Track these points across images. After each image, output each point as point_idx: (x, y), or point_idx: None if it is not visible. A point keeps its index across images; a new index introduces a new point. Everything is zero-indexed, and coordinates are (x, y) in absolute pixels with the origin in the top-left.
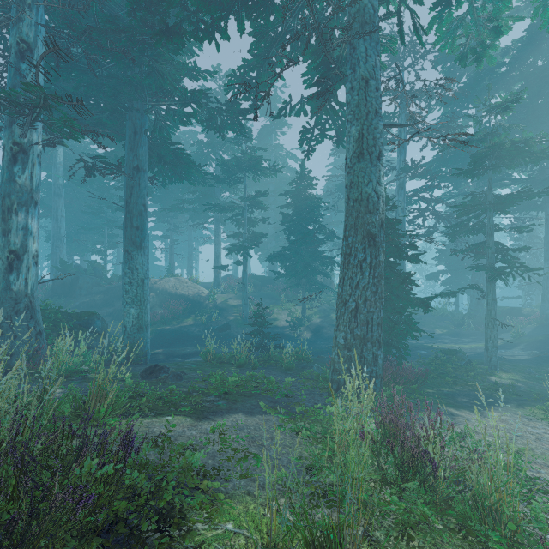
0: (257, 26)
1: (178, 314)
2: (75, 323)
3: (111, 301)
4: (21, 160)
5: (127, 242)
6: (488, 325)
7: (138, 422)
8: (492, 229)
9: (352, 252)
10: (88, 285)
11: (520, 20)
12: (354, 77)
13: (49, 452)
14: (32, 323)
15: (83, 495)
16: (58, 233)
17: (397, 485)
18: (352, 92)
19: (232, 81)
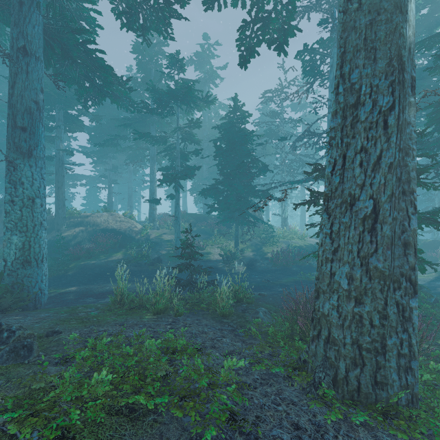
0: None
1: (107, 248)
2: None
3: None
4: None
5: (7, 146)
6: None
7: None
8: None
9: (361, 98)
10: None
11: None
12: None
13: None
14: None
15: None
16: None
17: None
18: None
19: None
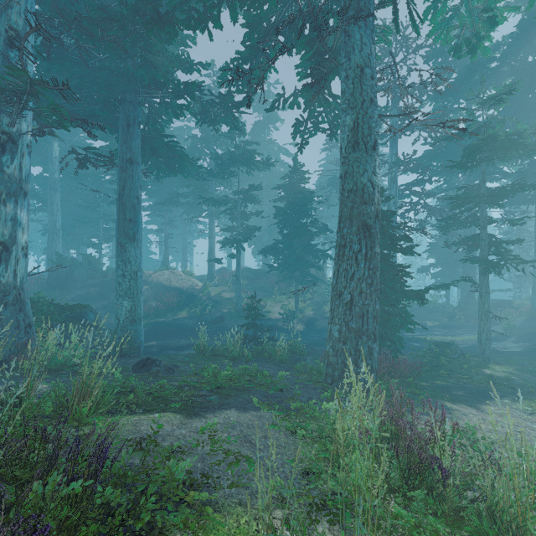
0: (251, 16)
1: (172, 306)
2: (68, 316)
3: (106, 294)
4: (10, 150)
5: (120, 234)
6: (481, 318)
7: (125, 420)
8: (486, 221)
9: (347, 243)
10: (83, 278)
11: (515, 10)
12: (349, 65)
13: (16, 461)
14: (21, 316)
15: (37, 526)
16: (54, 227)
17: (402, 493)
18: (347, 80)
19: (226, 74)
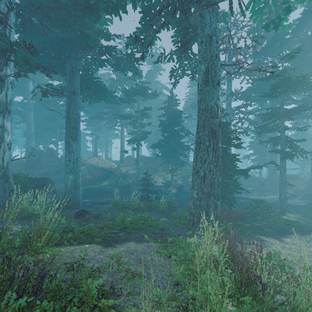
0: (144, 6)
1: (99, 178)
2: (36, 184)
3: (60, 171)
4: (0, 85)
5: (67, 136)
6: (281, 185)
7: (66, 249)
8: (284, 128)
9: (201, 141)
10: (47, 161)
11: (302, 2)
12: (203, 35)
13: None
14: (6, 185)
15: None
16: (30, 132)
17: (237, 298)
18: (202, 44)
19: (130, 41)
